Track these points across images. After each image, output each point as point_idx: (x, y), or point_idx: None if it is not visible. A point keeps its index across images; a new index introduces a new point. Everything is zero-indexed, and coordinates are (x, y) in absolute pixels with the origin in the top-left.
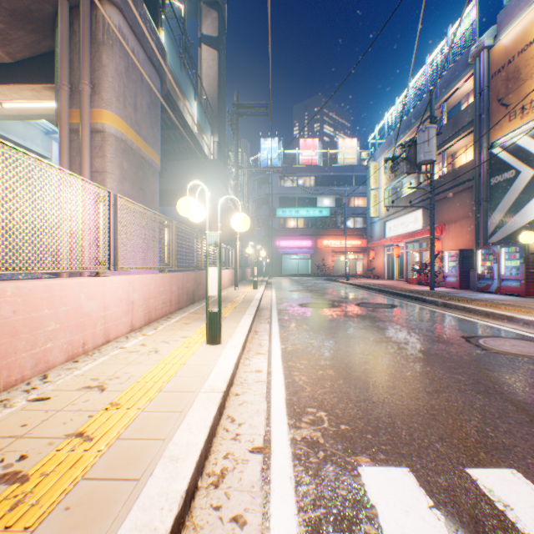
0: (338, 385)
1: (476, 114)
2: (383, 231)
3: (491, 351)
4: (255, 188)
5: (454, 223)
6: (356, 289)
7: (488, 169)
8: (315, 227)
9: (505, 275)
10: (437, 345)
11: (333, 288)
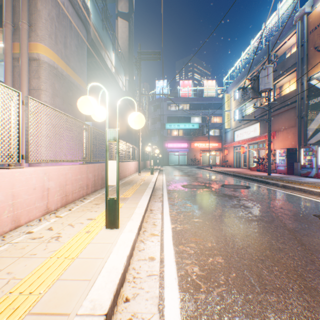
0: (232, 280)
1: (299, 58)
2: (233, 137)
3: None
4: (152, 111)
5: (282, 131)
6: (218, 174)
7: (307, 95)
8: (190, 135)
9: None
10: (300, 224)
11: (202, 173)
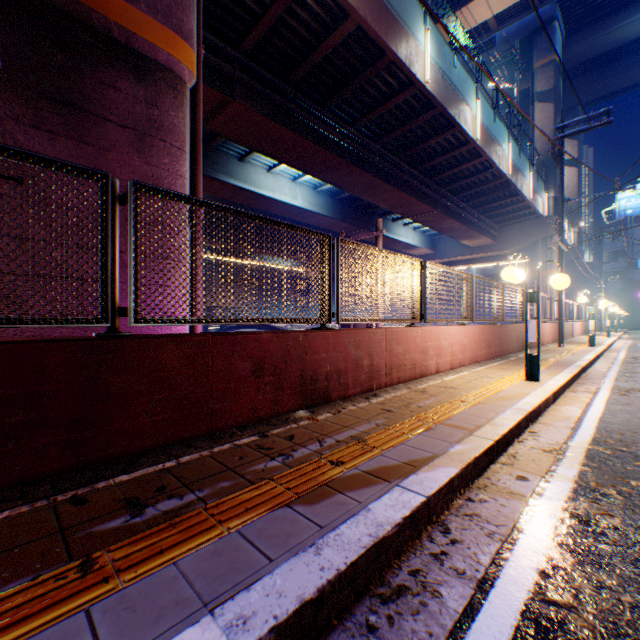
0: None
1: None
2: None
3: None
4: (607, 240)
5: None
6: None
7: None
8: None
9: None
10: None
11: None
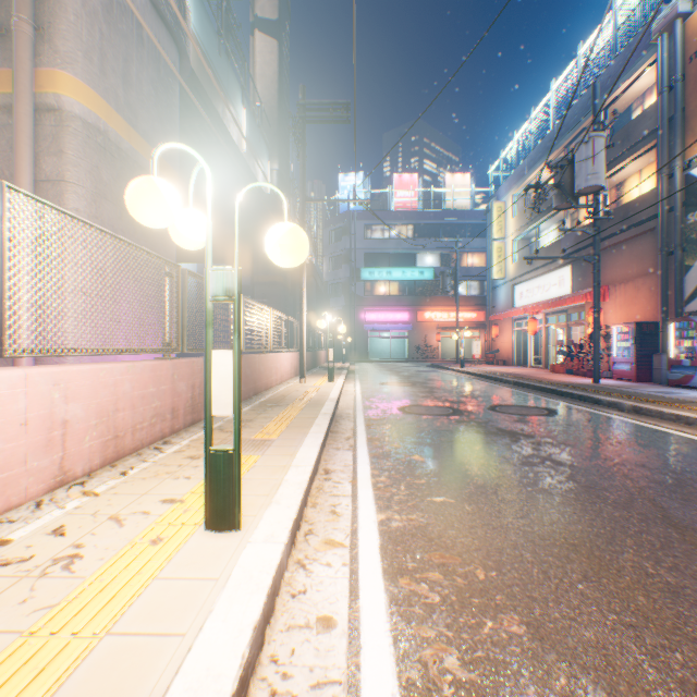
0: None
1: (664, 119)
2: (511, 298)
3: None
4: (332, 240)
5: (624, 283)
6: (478, 380)
7: (684, 200)
8: (414, 294)
9: None
10: None
11: (444, 379)
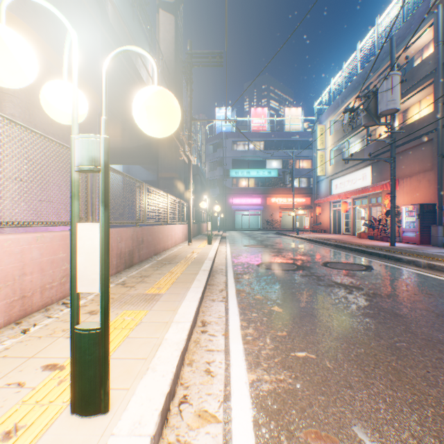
0: None
1: (439, 63)
2: (329, 188)
3: None
4: (211, 151)
5: (409, 177)
6: (310, 243)
7: None
8: (265, 186)
9: None
10: None
11: (286, 242)
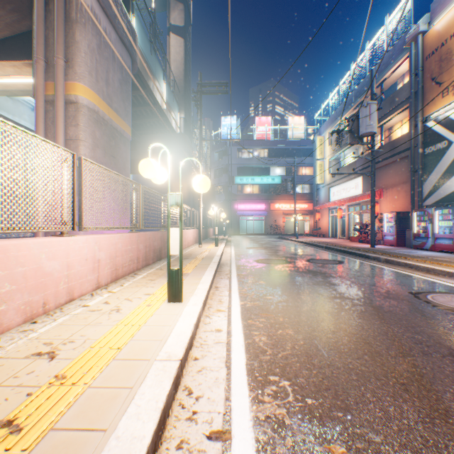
0: (299, 346)
1: (412, 92)
2: (327, 196)
3: (443, 308)
4: (217, 159)
5: (391, 188)
6: (305, 246)
7: (423, 140)
8: (268, 192)
9: (439, 234)
10: (389, 301)
11: (284, 245)
